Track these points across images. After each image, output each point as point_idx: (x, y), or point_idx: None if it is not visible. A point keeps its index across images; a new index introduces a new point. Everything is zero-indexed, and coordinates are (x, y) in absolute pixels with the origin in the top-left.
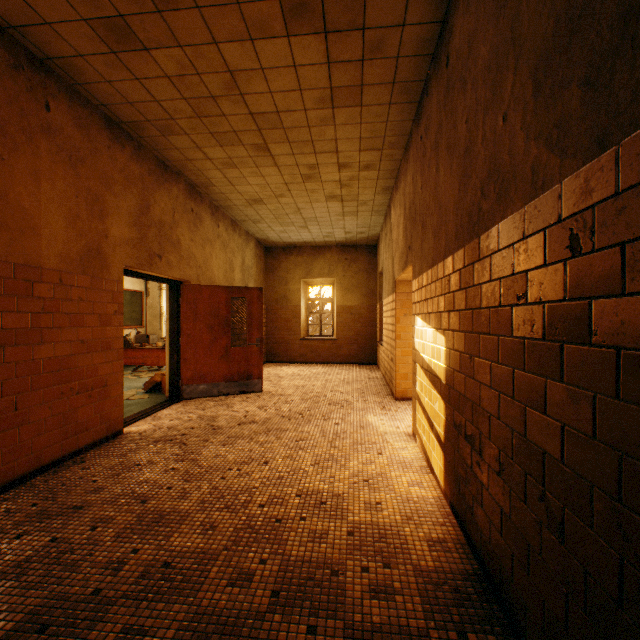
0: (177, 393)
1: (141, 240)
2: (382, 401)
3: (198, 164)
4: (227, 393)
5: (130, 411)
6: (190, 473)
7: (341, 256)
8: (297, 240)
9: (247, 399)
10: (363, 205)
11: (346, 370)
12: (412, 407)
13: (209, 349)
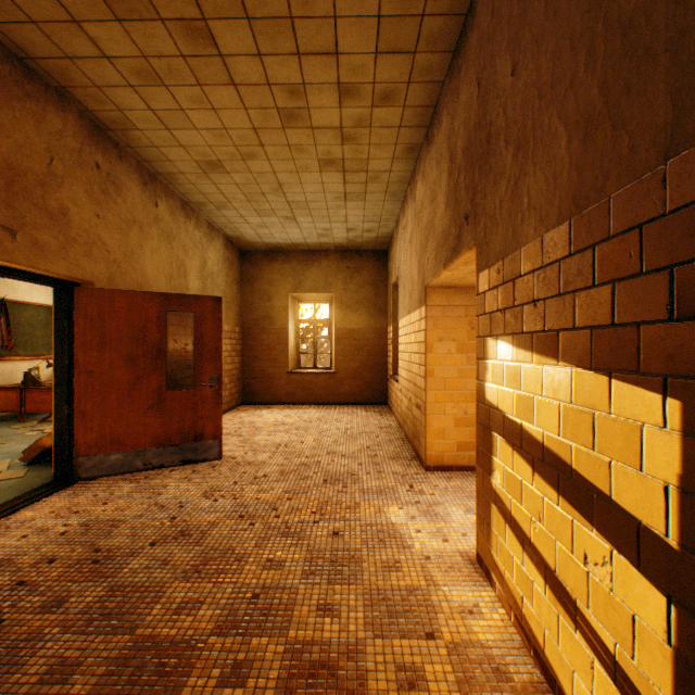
0: (68, 470)
1: None
2: (406, 472)
3: (90, 71)
4: (160, 465)
5: None
6: None
7: (341, 264)
8: (283, 240)
9: (192, 475)
10: (374, 181)
11: (348, 414)
12: (477, 510)
13: (128, 395)
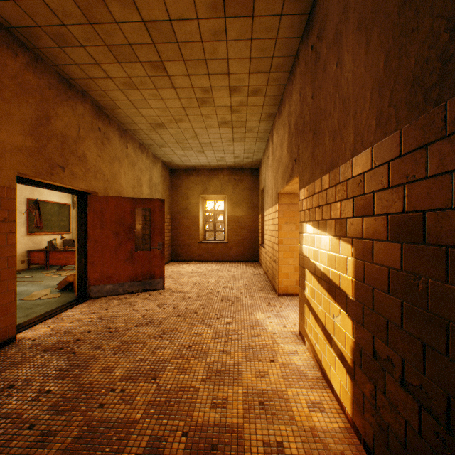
0: (85, 293)
1: (39, 150)
2: (267, 297)
3: (101, 83)
4: (132, 291)
5: (35, 312)
6: (65, 399)
7: (231, 177)
8: (196, 163)
9: (149, 297)
10: (250, 131)
11: (235, 267)
12: (299, 309)
13: (115, 253)
